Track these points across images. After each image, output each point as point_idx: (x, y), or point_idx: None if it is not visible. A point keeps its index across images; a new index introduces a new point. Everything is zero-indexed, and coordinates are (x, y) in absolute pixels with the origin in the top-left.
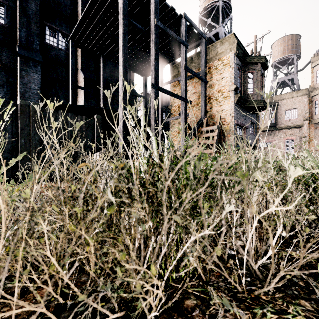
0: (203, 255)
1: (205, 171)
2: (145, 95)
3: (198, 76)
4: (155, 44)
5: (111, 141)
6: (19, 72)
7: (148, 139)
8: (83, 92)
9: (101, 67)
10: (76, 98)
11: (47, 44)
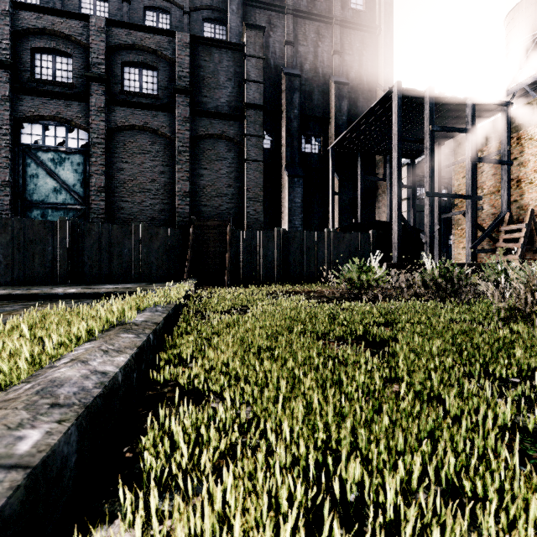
0: (446, 287)
1: (451, 271)
2: (413, 184)
3: (494, 161)
4: (430, 151)
5: (382, 251)
6: (287, 190)
7: (421, 248)
8: (338, 196)
9: (358, 166)
10: (327, 202)
11: (303, 153)
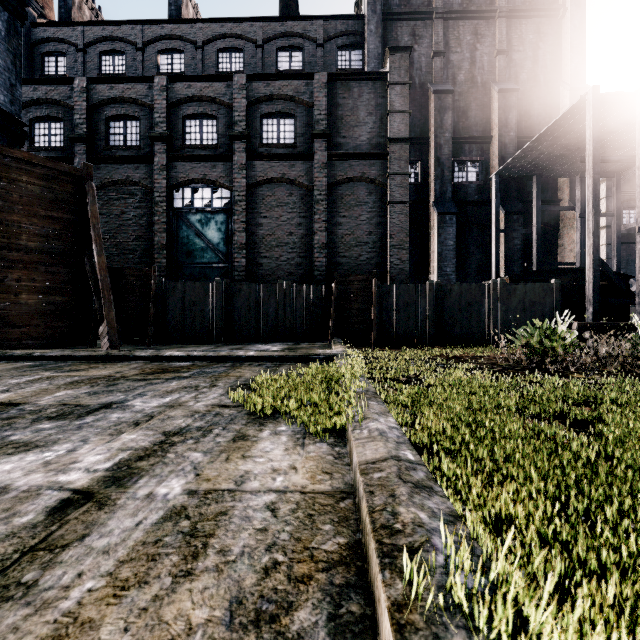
0: None
1: None
2: (616, 211)
3: None
4: None
5: (569, 305)
6: (437, 231)
7: (631, 301)
8: (503, 233)
9: (533, 194)
10: (488, 241)
11: (455, 184)
